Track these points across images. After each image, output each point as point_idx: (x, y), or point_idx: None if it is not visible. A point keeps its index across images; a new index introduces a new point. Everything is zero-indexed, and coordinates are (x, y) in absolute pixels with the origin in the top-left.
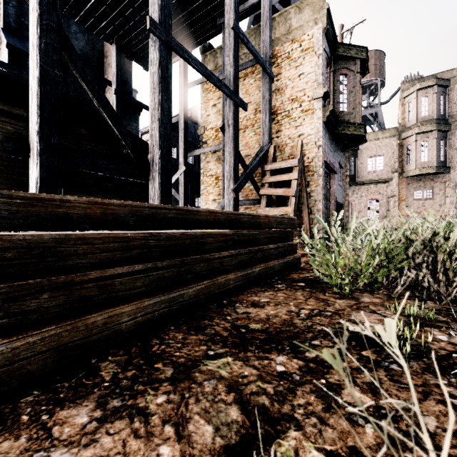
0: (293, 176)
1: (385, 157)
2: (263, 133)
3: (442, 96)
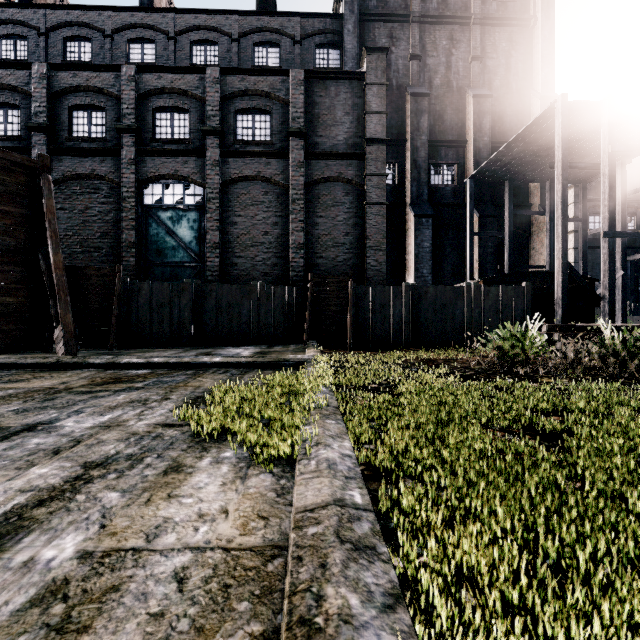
0: None
1: None
2: None
3: None
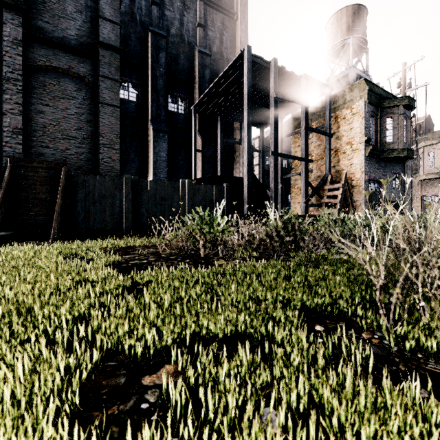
0: (339, 192)
1: None
2: (326, 167)
3: None
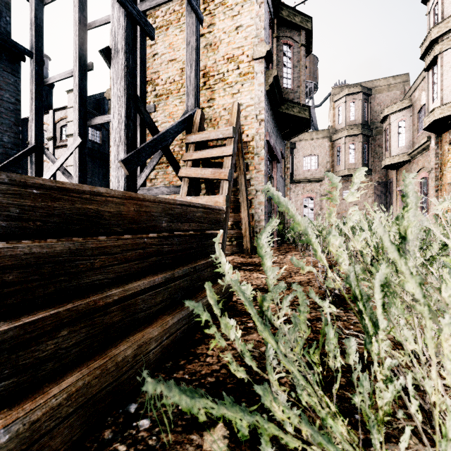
0: (226, 150)
1: (319, 157)
2: (188, 93)
3: (365, 103)
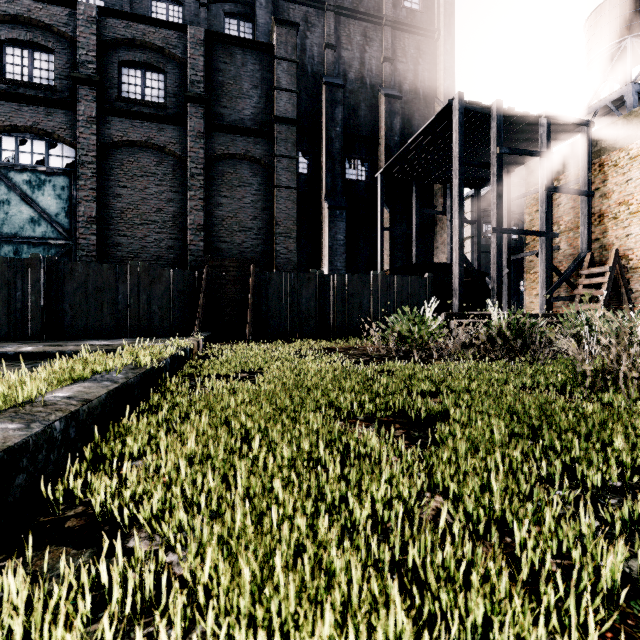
0: (603, 279)
1: None
2: (582, 242)
3: None
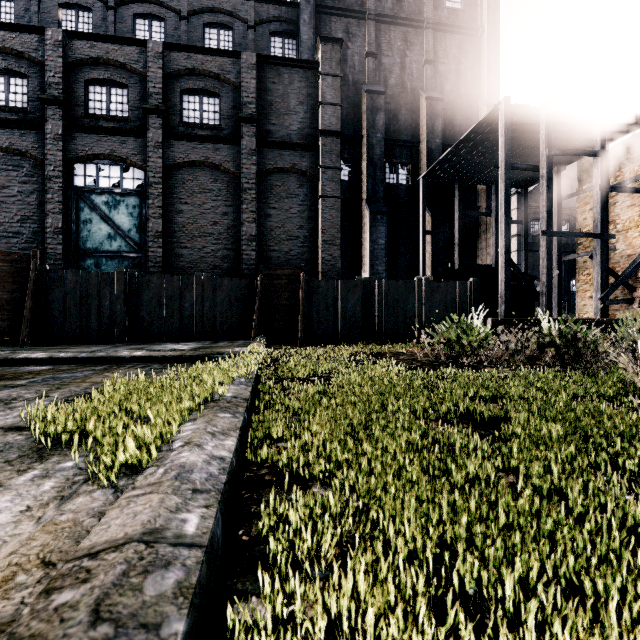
0: None
1: None
2: None
3: None
